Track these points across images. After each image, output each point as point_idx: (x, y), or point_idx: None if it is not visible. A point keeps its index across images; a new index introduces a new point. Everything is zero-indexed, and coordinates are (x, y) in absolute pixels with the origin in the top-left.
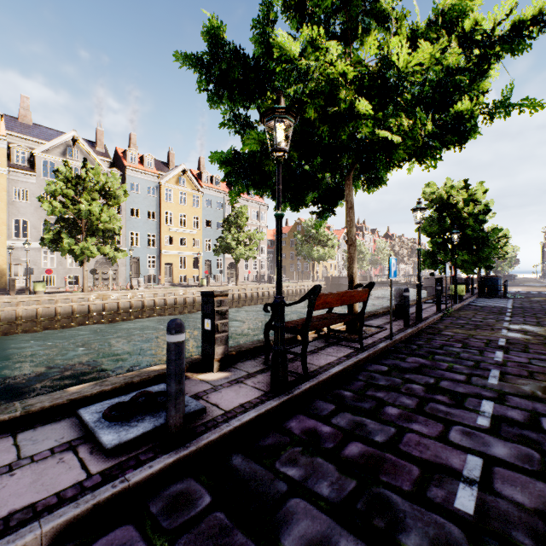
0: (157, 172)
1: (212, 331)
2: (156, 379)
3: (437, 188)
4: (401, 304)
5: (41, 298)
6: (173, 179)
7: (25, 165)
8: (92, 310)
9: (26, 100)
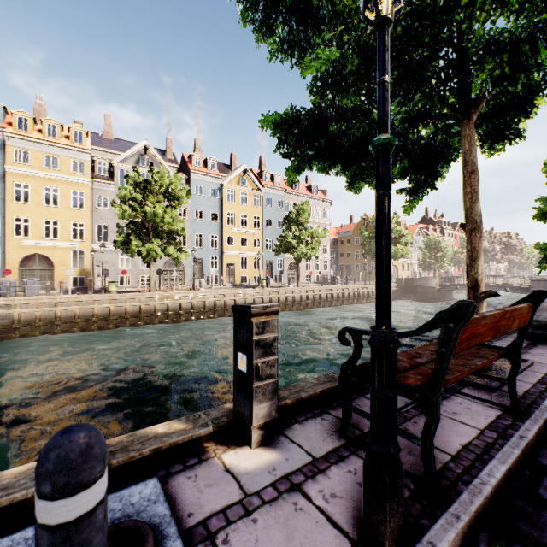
0: (219, 174)
1: (249, 376)
2: (153, 456)
3: None
4: (540, 320)
5: (113, 297)
6: (234, 180)
7: (105, 176)
8: (157, 309)
9: (109, 117)
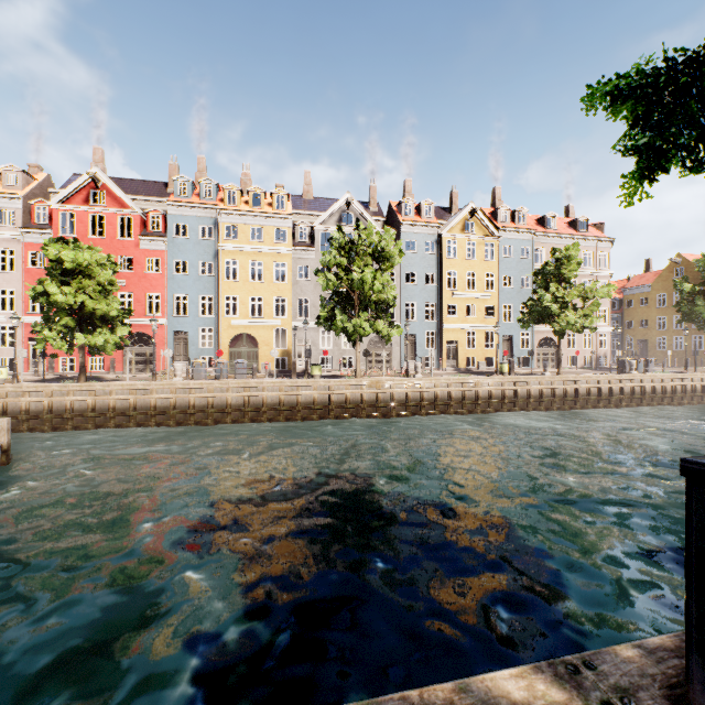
0: (436, 222)
1: None
2: None
3: None
4: None
5: (317, 383)
6: (457, 226)
7: (306, 242)
8: (364, 400)
9: (308, 175)
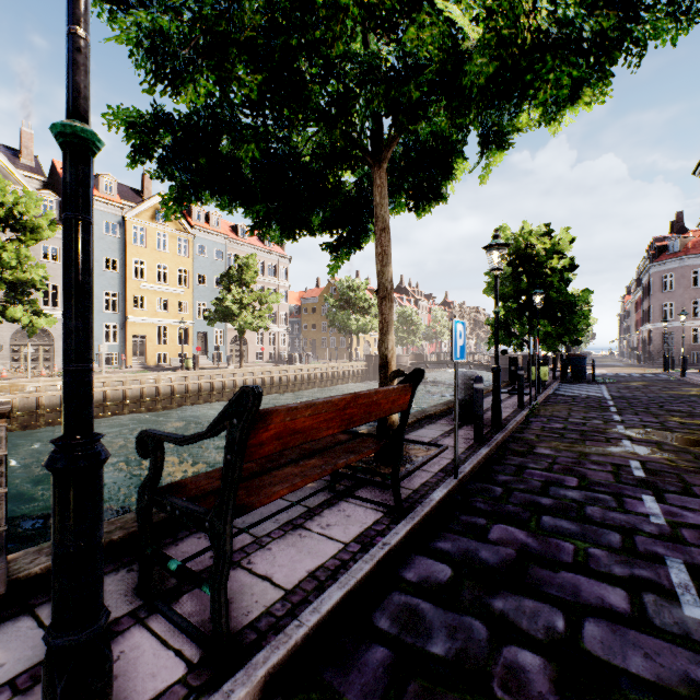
0: (121, 201)
1: None
2: None
3: (511, 234)
4: (468, 399)
5: None
6: (147, 213)
7: None
8: None
9: None
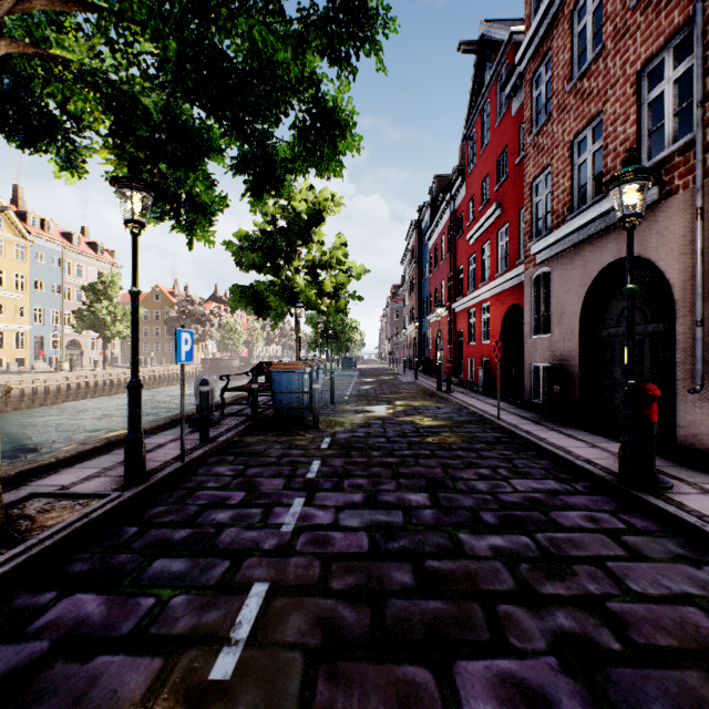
0: None
1: None
2: None
3: None
4: None
5: None
6: None
7: None
8: None
9: None
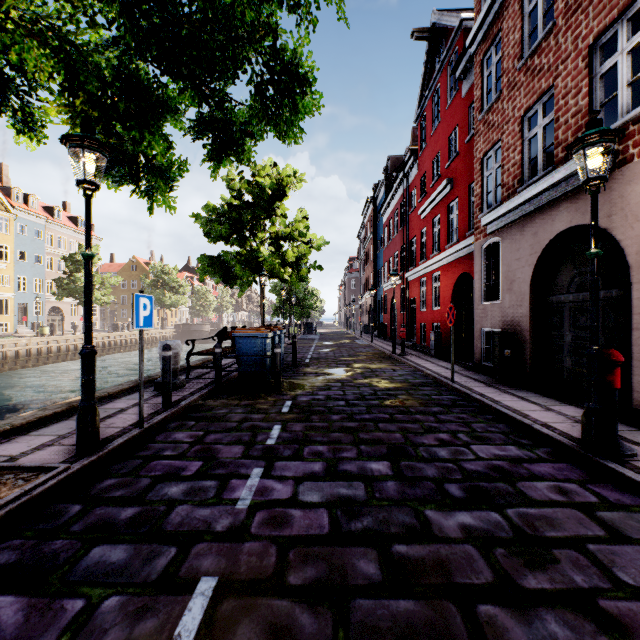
0: None
1: None
2: None
3: None
4: None
5: None
6: None
7: None
8: None
9: None
